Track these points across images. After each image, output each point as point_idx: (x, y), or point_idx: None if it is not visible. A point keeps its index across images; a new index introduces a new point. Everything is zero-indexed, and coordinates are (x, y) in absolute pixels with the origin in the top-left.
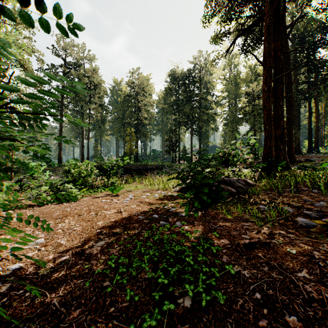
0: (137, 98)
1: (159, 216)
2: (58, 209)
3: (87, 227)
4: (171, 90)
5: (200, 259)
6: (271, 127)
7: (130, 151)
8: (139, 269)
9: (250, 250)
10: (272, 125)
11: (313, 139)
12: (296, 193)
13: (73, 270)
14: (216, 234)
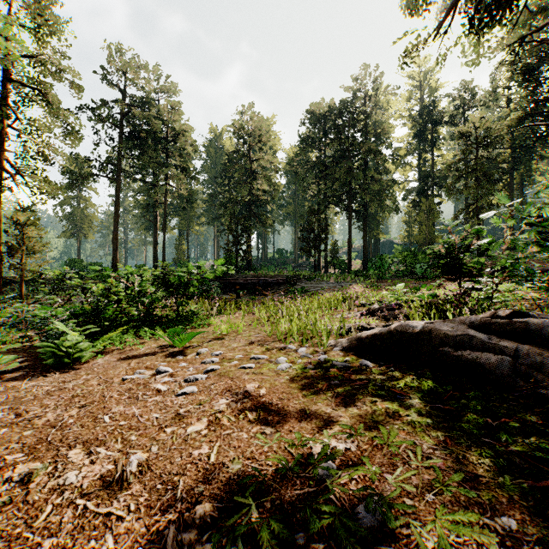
0: (250, 155)
1: None
2: None
3: None
4: (311, 141)
5: None
6: None
7: (236, 251)
8: None
9: None
10: None
11: None
12: None
13: None
14: None
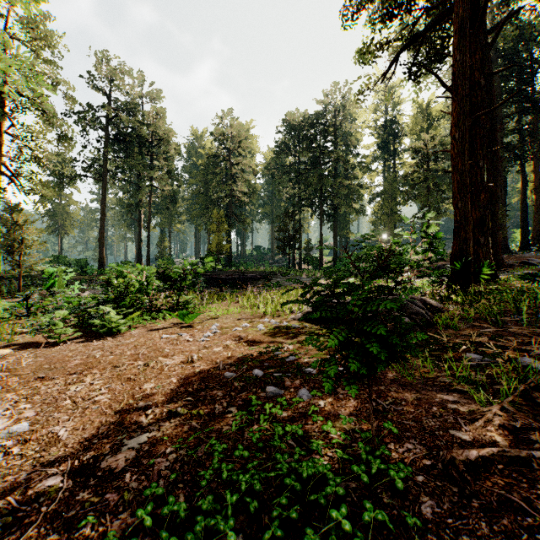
0: (230, 159)
1: (265, 374)
2: (80, 353)
3: (122, 396)
4: (286, 147)
5: (369, 516)
6: (468, 204)
7: (218, 249)
8: (213, 533)
9: (484, 480)
10: (468, 201)
11: (529, 228)
12: (533, 327)
13: (57, 523)
14: (391, 427)
